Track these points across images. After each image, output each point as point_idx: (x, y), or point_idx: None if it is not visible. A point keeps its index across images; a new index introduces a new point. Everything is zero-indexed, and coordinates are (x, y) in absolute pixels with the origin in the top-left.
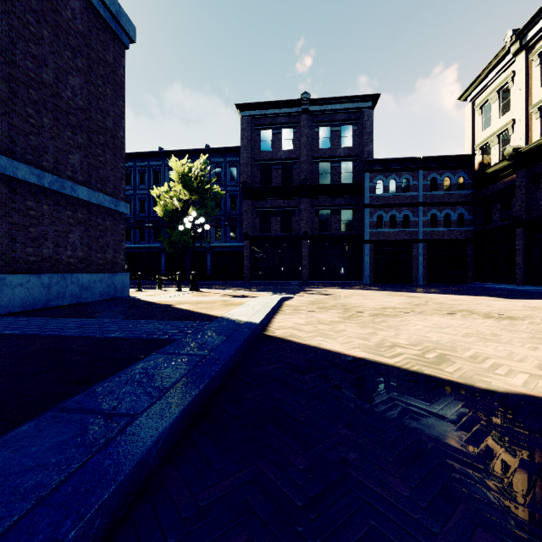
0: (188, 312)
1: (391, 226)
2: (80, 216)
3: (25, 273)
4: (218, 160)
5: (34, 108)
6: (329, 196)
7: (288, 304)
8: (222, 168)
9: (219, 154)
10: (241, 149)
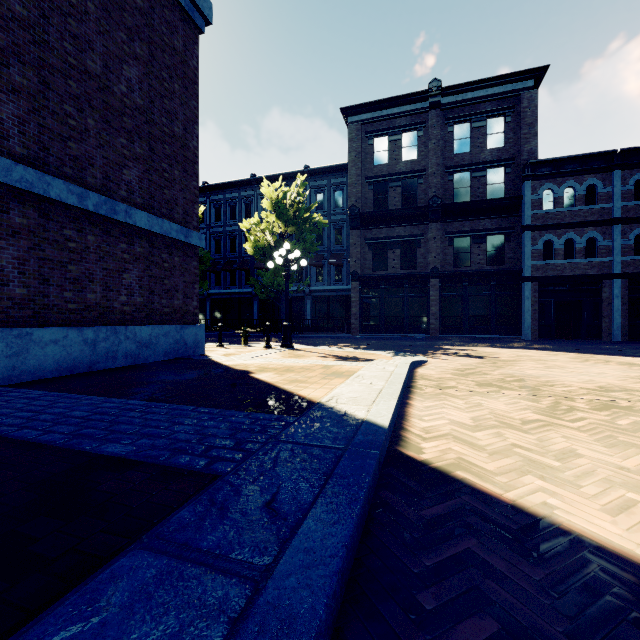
0: (268, 388)
1: (567, 256)
2: (139, 250)
3: (63, 326)
4: (320, 183)
5: (74, 106)
6: (469, 217)
7: (423, 374)
8: (324, 192)
9: (321, 176)
10: (348, 165)
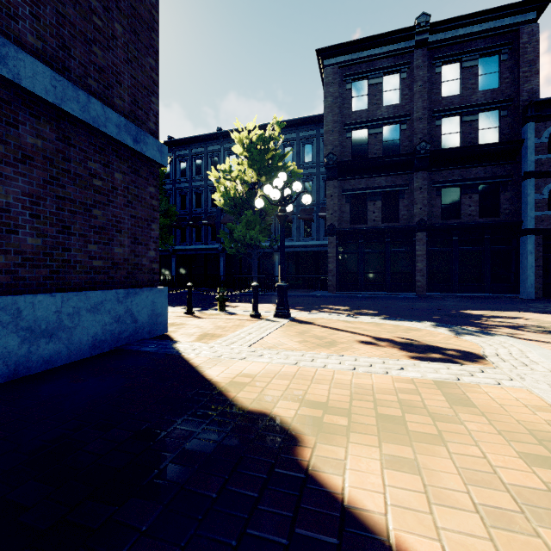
0: None
1: None
2: (32, 141)
3: None
4: (289, 137)
5: None
6: (459, 165)
7: None
8: (293, 146)
9: (290, 129)
10: (324, 111)
